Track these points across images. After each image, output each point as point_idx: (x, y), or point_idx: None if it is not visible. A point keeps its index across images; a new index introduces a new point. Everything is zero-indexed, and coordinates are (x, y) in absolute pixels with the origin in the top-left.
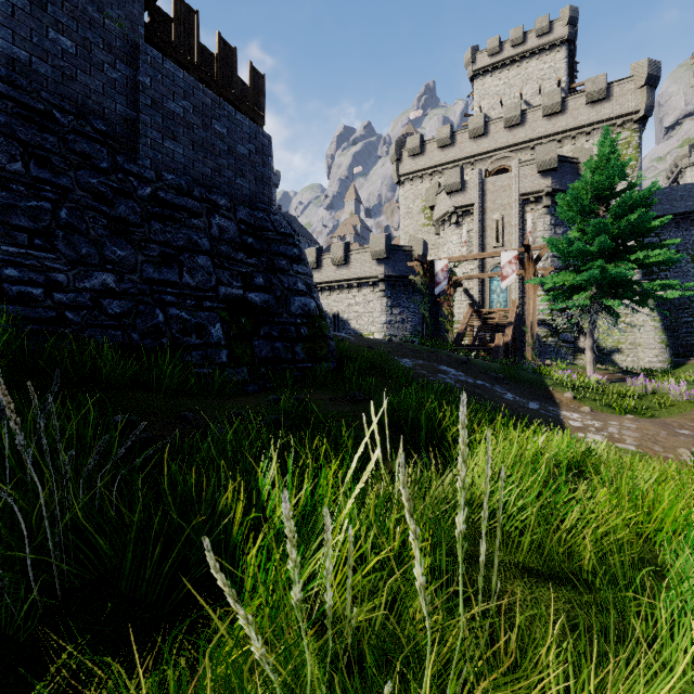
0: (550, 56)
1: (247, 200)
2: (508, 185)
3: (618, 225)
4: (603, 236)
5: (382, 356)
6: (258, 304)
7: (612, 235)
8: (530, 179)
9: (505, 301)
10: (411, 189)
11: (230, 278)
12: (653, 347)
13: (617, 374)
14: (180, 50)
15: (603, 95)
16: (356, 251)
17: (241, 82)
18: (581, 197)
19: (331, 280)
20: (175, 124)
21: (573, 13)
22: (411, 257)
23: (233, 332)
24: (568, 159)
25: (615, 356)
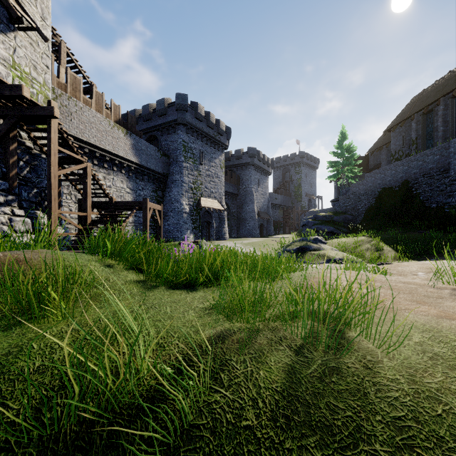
0: None
1: None
2: None
3: None
4: None
5: None
6: None
7: None
8: None
9: None
10: None
11: None
12: None
13: None
14: None
15: None
16: None
17: None
18: None
19: None
20: None
21: None
22: None
23: None
24: None
25: None
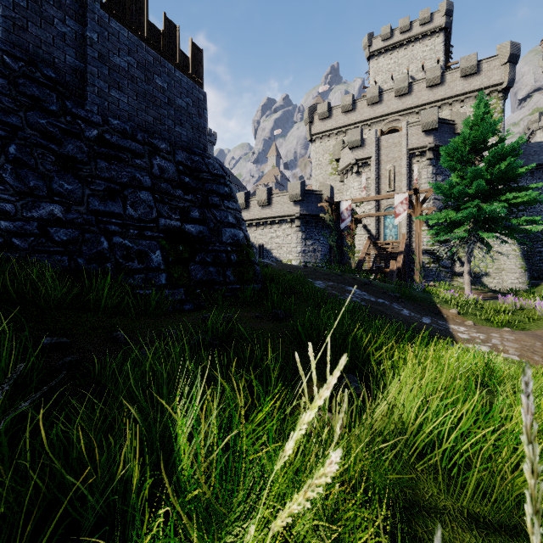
0: (431, 41)
1: (185, 145)
2: (398, 142)
3: (491, 171)
4: (479, 181)
5: (299, 278)
6: (194, 234)
7: (486, 180)
8: (416, 137)
9: (396, 235)
10: (321, 145)
11: (169, 211)
12: (514, 271)
13: (488, 293)
14: (132, 26)
15: (474, 70)
16: (277, 194)
17: (183, 55)
18: (461, 149)
19: (257, 218)
20: (120, 76)
21: (449, 6)
22: (321, 199)
23: (172, 258)
24: (447, 121)
25: (484, 278)
